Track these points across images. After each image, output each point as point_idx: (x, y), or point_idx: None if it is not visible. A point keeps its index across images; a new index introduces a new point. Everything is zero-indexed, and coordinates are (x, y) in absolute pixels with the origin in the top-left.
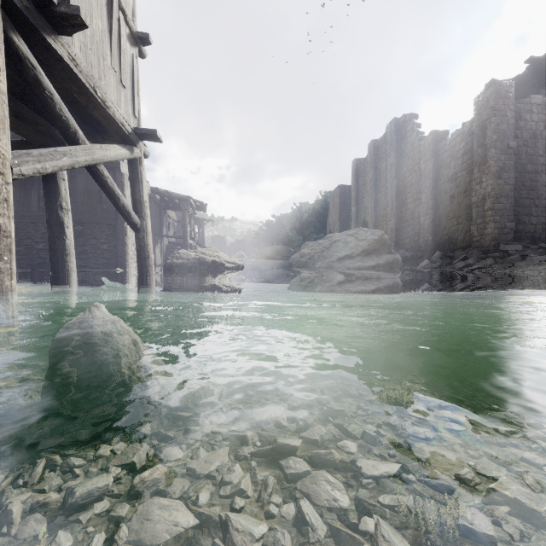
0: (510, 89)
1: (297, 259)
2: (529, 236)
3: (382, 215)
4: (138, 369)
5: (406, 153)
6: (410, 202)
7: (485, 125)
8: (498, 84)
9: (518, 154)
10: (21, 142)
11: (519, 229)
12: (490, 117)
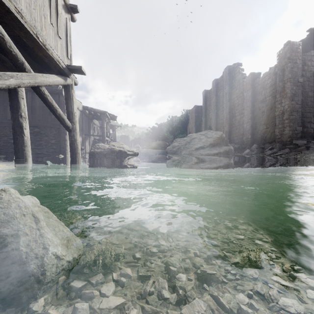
0: (299, 46)
1: (170, 149)
2: (310, 135)
3: (220, 123)
4: (36, 248)
5: (235, 86)
6: (237, 115)
7: (283, 68)
8: (292, 43)
9: (303, 86)
10: None
11: (304, 131)
12: (287, 63)
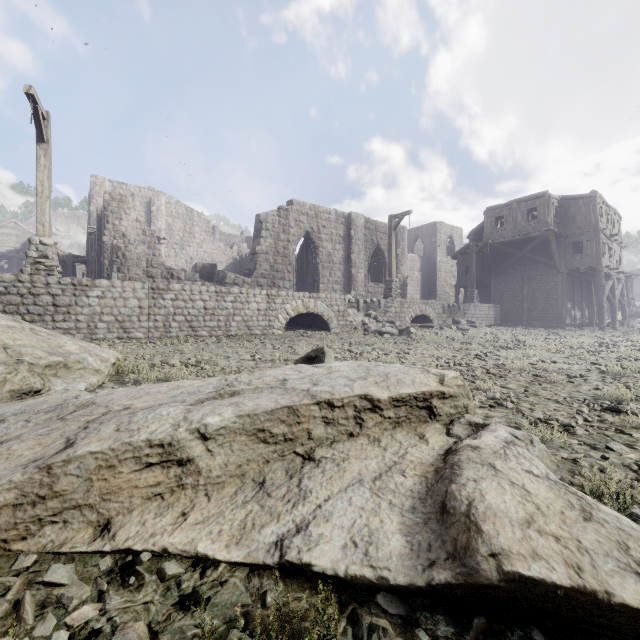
0: None
1: None
2: None
3: None
4: None
5: None
6: None
7: None
8: None
9: None
10: None
11: None
12: None
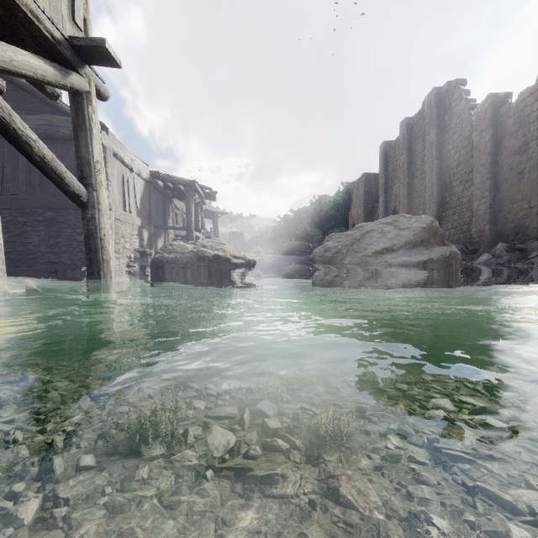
0: None
1: (320, 254)
2: None
3: (418, 203)
4: None
5: (451, 127)
6: (457, 185)
7: None
8: None
9: None
10: None
11: None
12: None
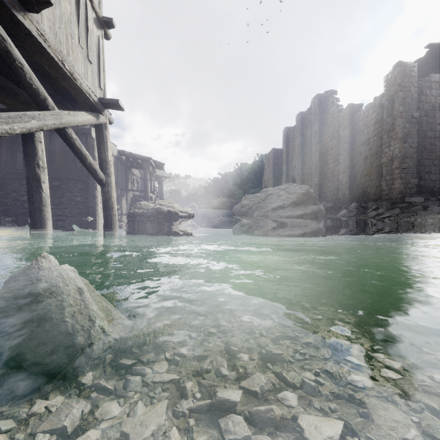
0: (414, 69)
1: (238, 209)
2: (429, 190)
3: (308, 173)
4: (82, 320)
5: (327, 122)
6: (331, 162)
7: (393, 99)
8: (404, 65)
9: (420, 123)
10: (4, 110)
11: (421, 184)
12: (398, 92)
